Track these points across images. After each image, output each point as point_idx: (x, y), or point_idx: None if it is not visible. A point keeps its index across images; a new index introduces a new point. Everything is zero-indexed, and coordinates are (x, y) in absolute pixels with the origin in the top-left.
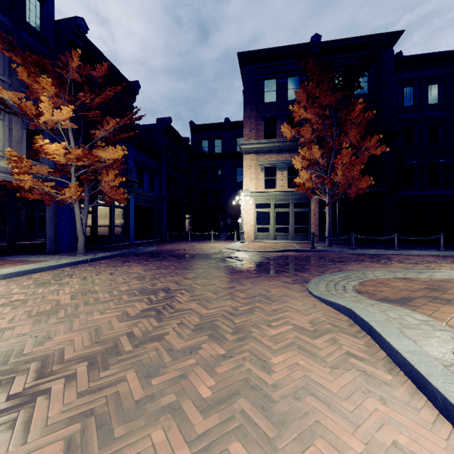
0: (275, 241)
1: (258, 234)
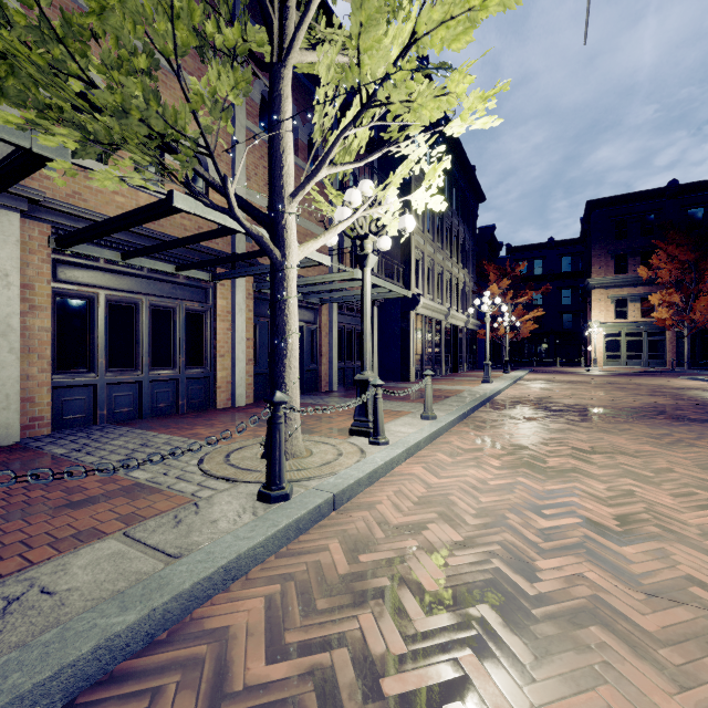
0: (627, 367)
1: (608, 361)
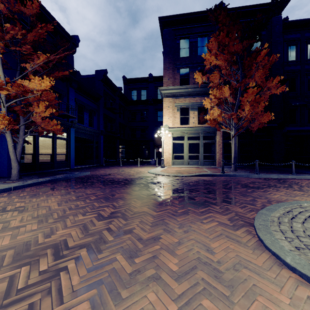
0: (188, 166)
1: (175, 160)
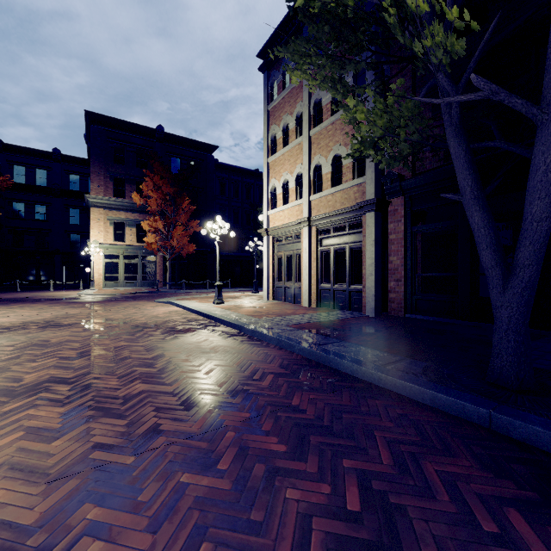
0: (125, 288)
1: (107, 282)
